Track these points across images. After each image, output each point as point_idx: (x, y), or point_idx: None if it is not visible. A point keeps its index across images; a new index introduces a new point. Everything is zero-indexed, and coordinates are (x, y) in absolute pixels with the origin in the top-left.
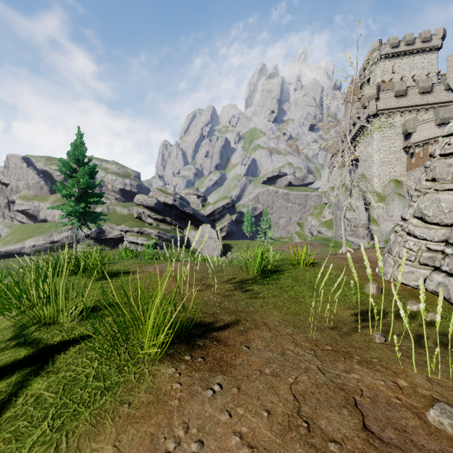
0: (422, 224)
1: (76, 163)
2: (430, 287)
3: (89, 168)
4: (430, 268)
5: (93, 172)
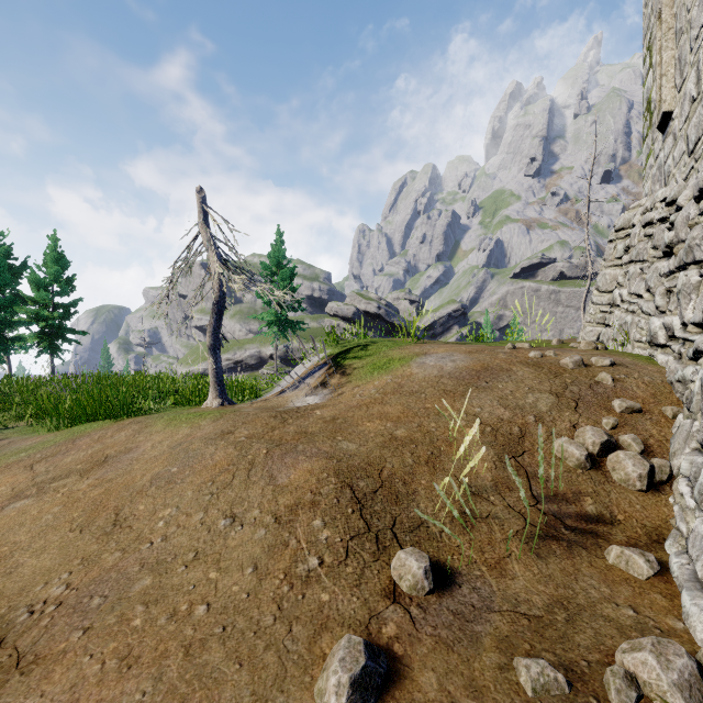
0: (598, 294)
1: (276, 266)
2: (600, 338)
3: (289, 270)
4: (603, 326)
5: (293, 275)
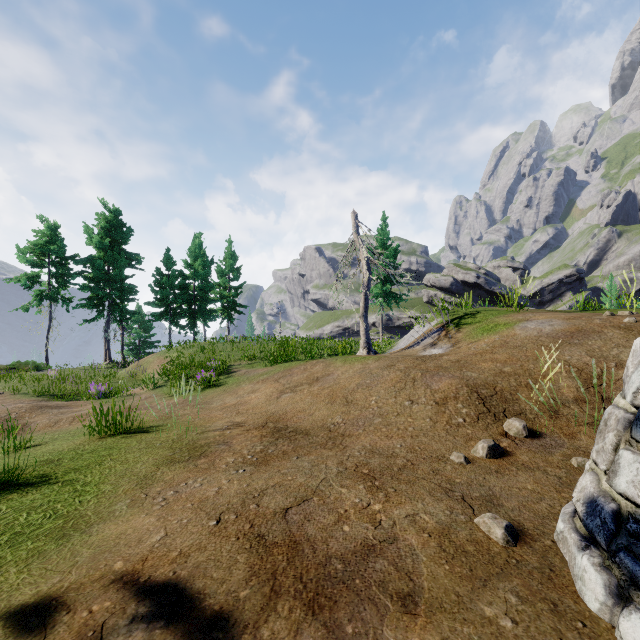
0: None
1: (381, 247)
2: None
3: (393, 249)
4: None
5: (396, 253)
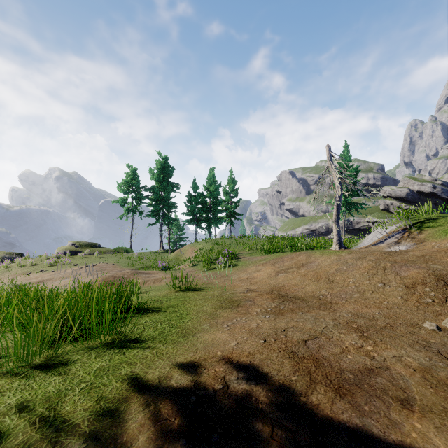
0: None
1: (344, 168)
2: None
3: (353, 169)
4: None
5: (356, 172)
